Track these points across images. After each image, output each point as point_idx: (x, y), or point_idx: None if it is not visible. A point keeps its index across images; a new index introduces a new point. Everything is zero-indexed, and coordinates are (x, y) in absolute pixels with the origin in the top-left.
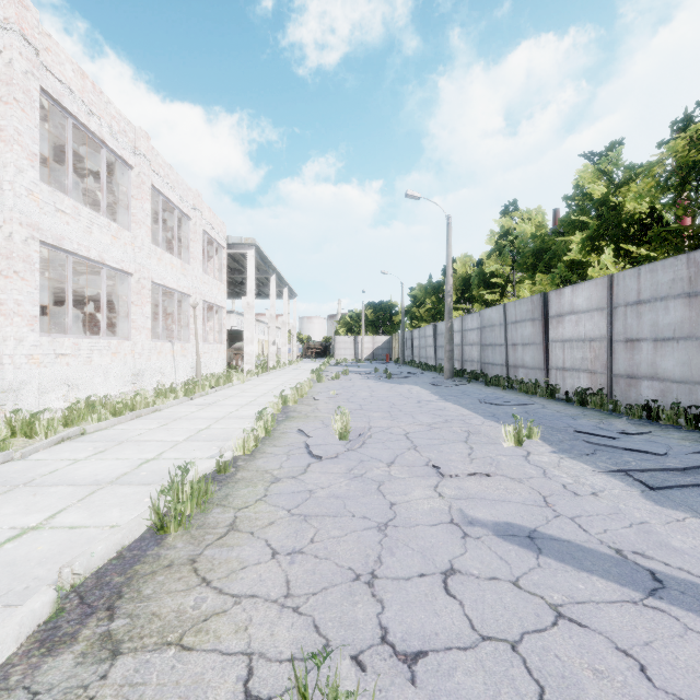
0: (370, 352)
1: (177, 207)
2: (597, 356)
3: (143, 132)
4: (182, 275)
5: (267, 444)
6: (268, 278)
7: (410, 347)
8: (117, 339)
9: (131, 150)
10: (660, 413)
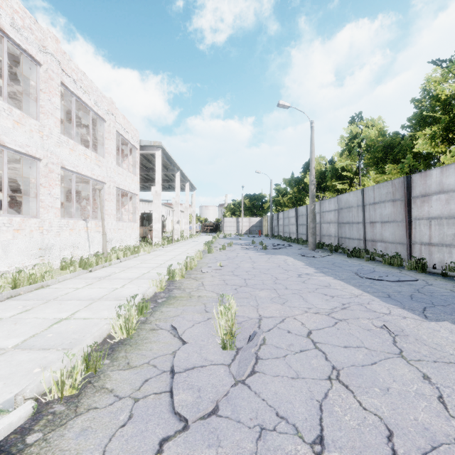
0: (247, 229)
1: (92, 109)
2: None
3: (51, 34)
4: (96, 165)
5: (118, 360)
6: (174, 175)
7: (277, 225)
8: (22, 217)
9: (39, 48)
10: None
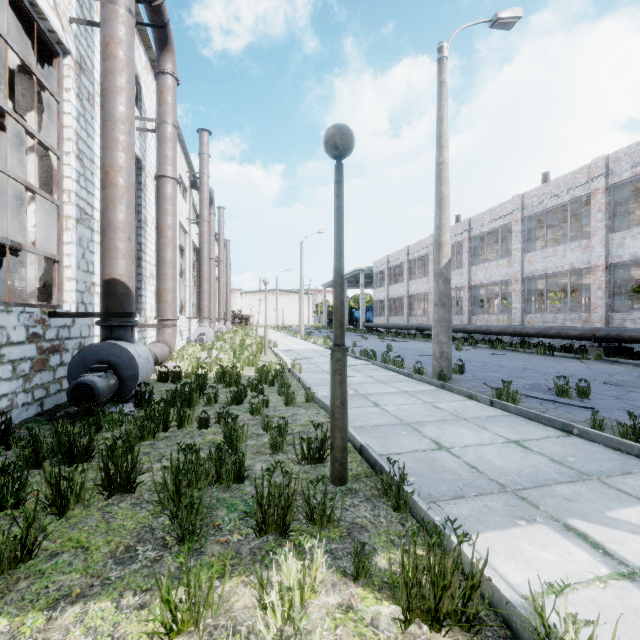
0: None
1: None
2: None
3: None
4: None
5: None
6: None
7: None
8: None
9: None
10: None
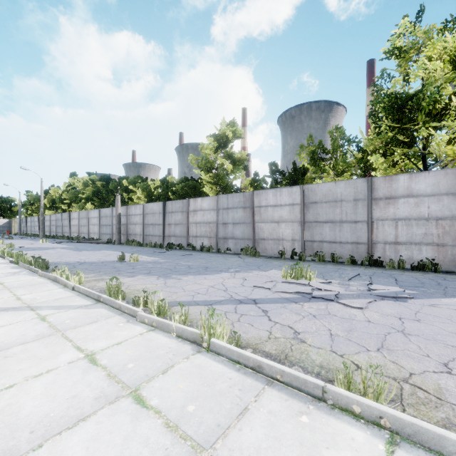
0: None
1: None
2: (78, 229)
3: None
4: None
5: None
6: None
7: (25, 226)
8: None
9: None
10: (80, 239)
